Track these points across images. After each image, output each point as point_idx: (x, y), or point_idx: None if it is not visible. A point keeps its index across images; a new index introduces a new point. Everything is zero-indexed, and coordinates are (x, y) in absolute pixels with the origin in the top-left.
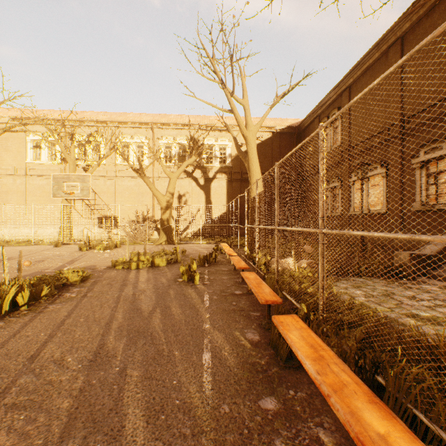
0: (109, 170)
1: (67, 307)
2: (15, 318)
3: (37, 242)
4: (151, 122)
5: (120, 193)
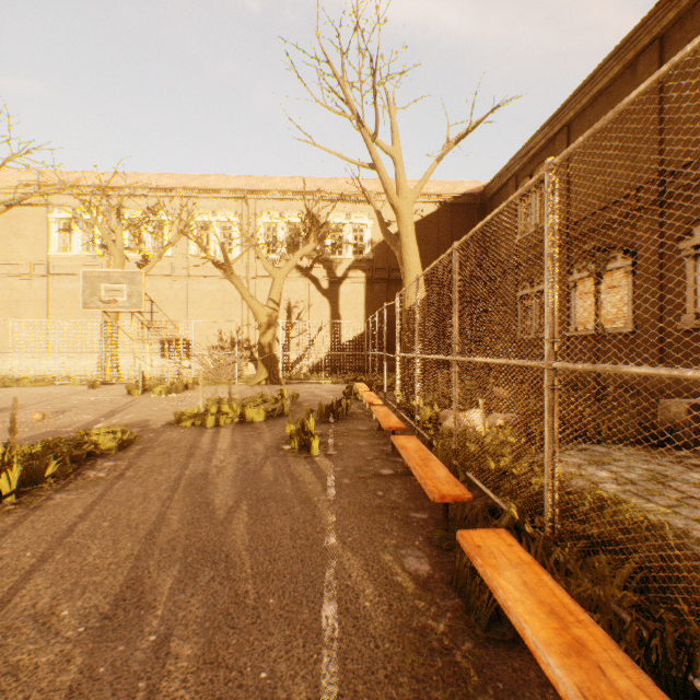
0: (178, 266)
1: (86, 498)
2: None
3: (63, 381)
4: (244, 190)
5: (195, 302)
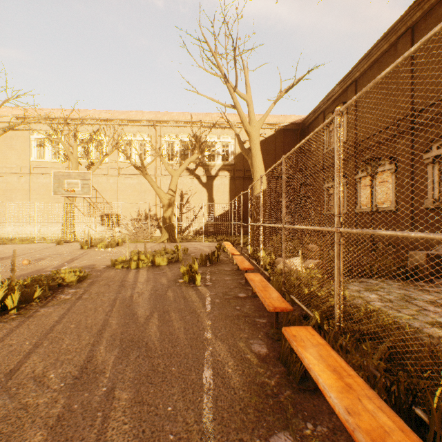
0: (112, 168)
1: (59, 311)
2: (2, 323)
3: (40, 240)
4: (153, 120)
5: (122, 191)
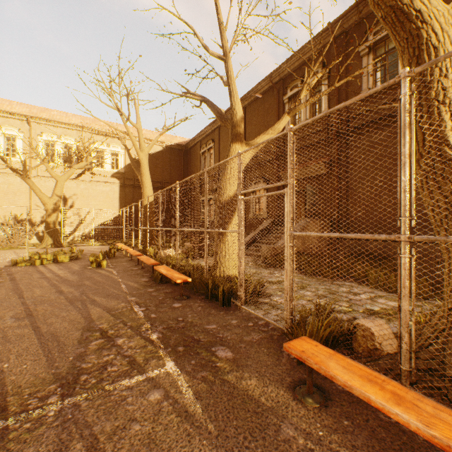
0: None
1: (9, 285)
2: None
3: None
4: (28, 115)
5: None
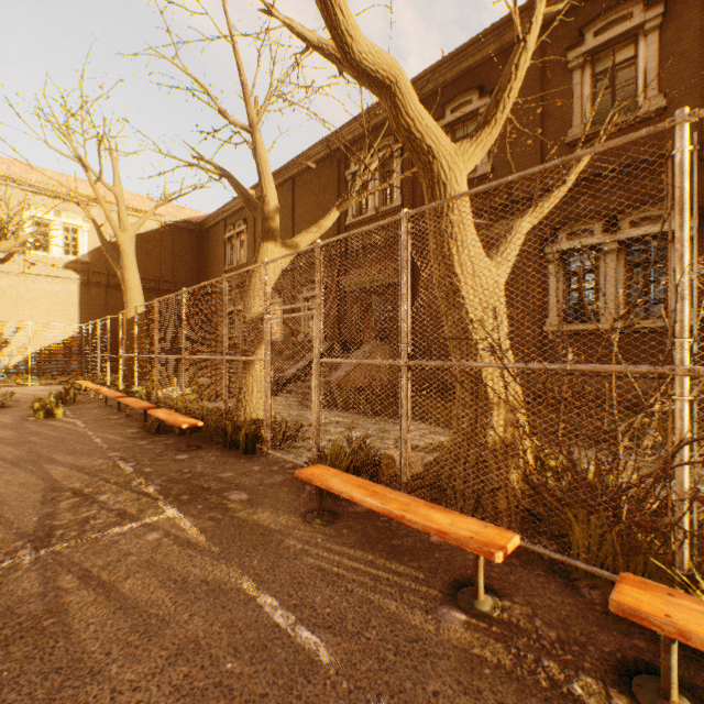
0: None
1: None
2: None
3: None
4: None
5: None
